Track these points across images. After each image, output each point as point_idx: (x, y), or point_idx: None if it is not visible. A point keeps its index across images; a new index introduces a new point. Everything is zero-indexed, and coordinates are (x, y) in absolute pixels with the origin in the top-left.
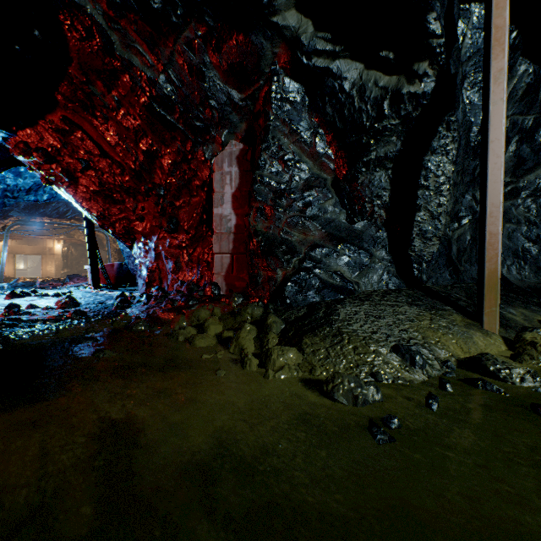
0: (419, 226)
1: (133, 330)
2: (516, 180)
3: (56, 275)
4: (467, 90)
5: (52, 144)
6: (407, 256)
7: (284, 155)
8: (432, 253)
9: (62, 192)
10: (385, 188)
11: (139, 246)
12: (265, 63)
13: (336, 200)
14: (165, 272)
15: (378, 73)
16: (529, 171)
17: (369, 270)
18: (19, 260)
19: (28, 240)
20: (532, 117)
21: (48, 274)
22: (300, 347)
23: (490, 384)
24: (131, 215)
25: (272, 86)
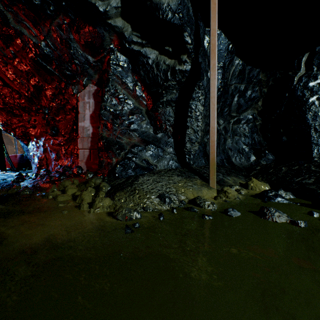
0: (189, 136)
1: (21, 194)
2: (239, 115)
3: None
4: None
5: None
6: (183, 151)
7: (118, 95)
8: (195, 150)
9: None
10: (172, 116)
11: (33, 144)
12: (106, 44)
13: (148, 121)
14: (50, 160)
15: (165, 57)
16: (244, 111)
17: (163, 158)
18: None
19: None
20: (244, 85)
21: None
22: (113, 197)
23: (193, 208)
24: (27, 124)
25: (111, 57)
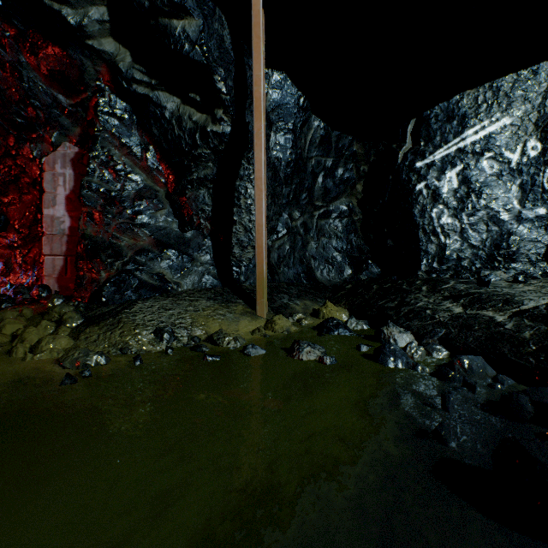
0: (237, 237)
1: None
2: (327, 205)
3: None
4: (276, 133)
5: None
6: (229, 261)
7: (115, 166)
8: (249, 258)
9: None
10: (209, 204)
11: None
12: (89, 78)
13: (170, 211)
14: None
15: (192, 109)
16: (334, 199)
17: (192, 272)
18: None
19: None
20: (332, 160)
21: None
22: (78, 335)
23: (200, 347)
24: None
25: (98, 100)
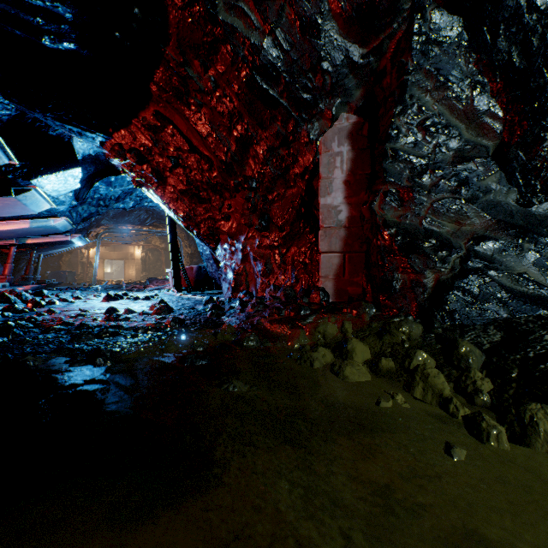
0: None
1: (244, 346)
2: None
3: (136, 278)
4: None
5: (144, 143)
6: None
7: (426, 119)
8: None
9: (150, 194)
10: None
11: (225, 247)
12: None
13: (501, 175)
14: (252, 275)
15: None
16: None
17: None
18: (106, 265)
19: (114, 246)
20: None
21: (130, 277)
22: None
23: None
24: (216, 214)
25: (414, 26)
